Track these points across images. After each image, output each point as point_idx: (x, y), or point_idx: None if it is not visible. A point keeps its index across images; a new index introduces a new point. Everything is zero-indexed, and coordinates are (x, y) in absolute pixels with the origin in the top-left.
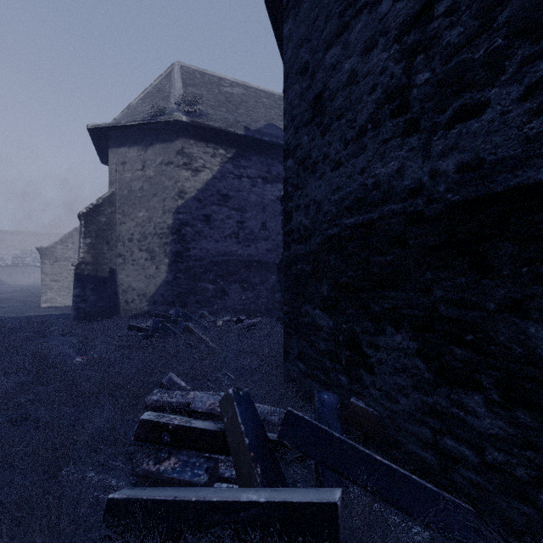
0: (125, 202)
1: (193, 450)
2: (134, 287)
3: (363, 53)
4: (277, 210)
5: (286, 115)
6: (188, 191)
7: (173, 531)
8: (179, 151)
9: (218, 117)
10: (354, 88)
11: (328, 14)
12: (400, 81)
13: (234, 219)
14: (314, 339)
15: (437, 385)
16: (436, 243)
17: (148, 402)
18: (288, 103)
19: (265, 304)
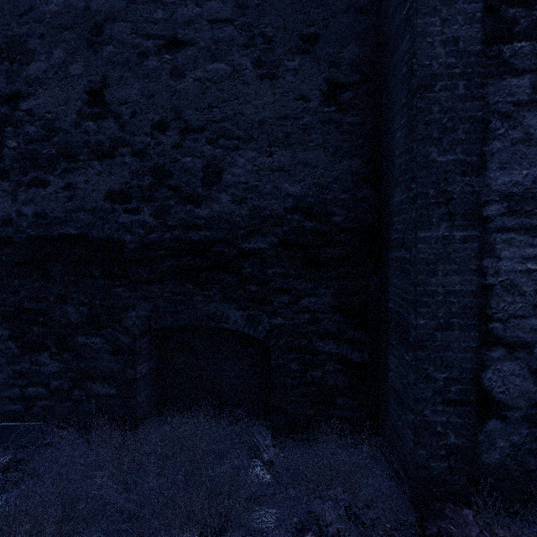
0: None
1: None
2: None
3: None
4: None
5: None
6: None
7: None
8: None
9: None
10: None
11: None
12: None
13: None
14: None
15: (23, 355)
16: (22, 260)
17: None
18: None
19: None
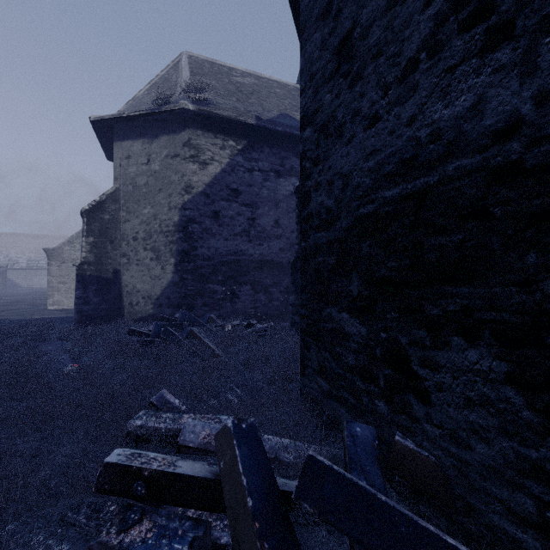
0: (130, 198)
1: (177, 506)
2: (139, 288)
3: None
4: (291, 206)
5: (303, 76)
6: (195, 185)
7: None
8: (186, 143)
9: (227, 106)
10: (398, 10)
11: None
12: None
13: (245, 215)
14: (339, 351)
15: (547, 432)
16: (548, 208)
17: (129, 428)
18: (306, 59)
19: (278, 307)
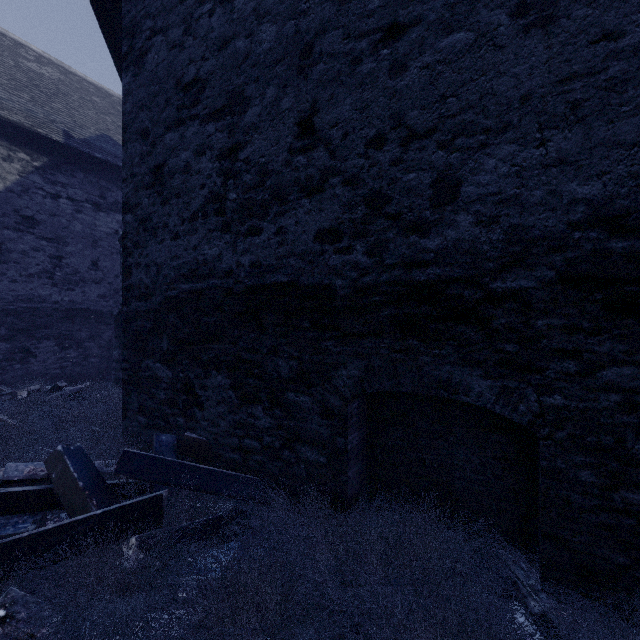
0: None
1: (12, 514)
2: None
3: (196, 153)
4: (116, 247)
5: (125, 168)
6: None
7: (2, 567)
8: None
9: (16, 106)
10: (189, 178)
11: (168, 100)
12: (220, 190)
13: (46, 252)
14: (155, 391)
15: (241, 406)
16: (240, 311)
17: None
18: (128, 157)
19: (98, 364)
